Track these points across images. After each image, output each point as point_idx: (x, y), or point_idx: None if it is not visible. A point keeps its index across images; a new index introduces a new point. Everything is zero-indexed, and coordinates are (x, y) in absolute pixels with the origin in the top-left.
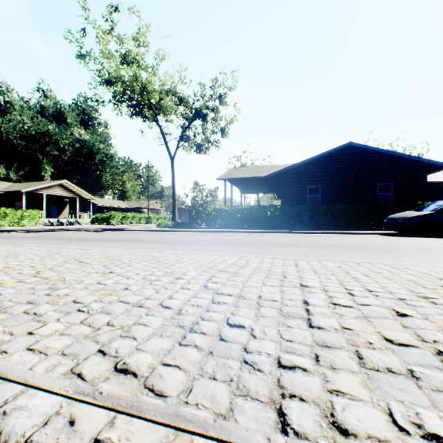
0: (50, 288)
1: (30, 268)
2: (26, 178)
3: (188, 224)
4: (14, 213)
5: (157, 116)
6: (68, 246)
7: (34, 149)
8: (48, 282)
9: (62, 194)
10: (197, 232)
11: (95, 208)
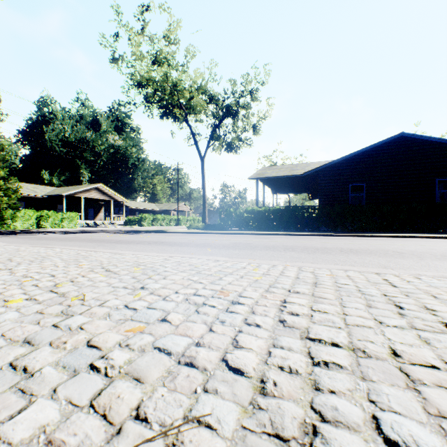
0: (62, 312)
1: (49, 277)
2: (67, 183)
3: (219, 226)
4: (55, 215)
5: (187, 116)
6: (98, 249)
7: (74, 156)
8: (63, 301)
9: (98, 197)
10: (229, 235)
11: (128, 211)
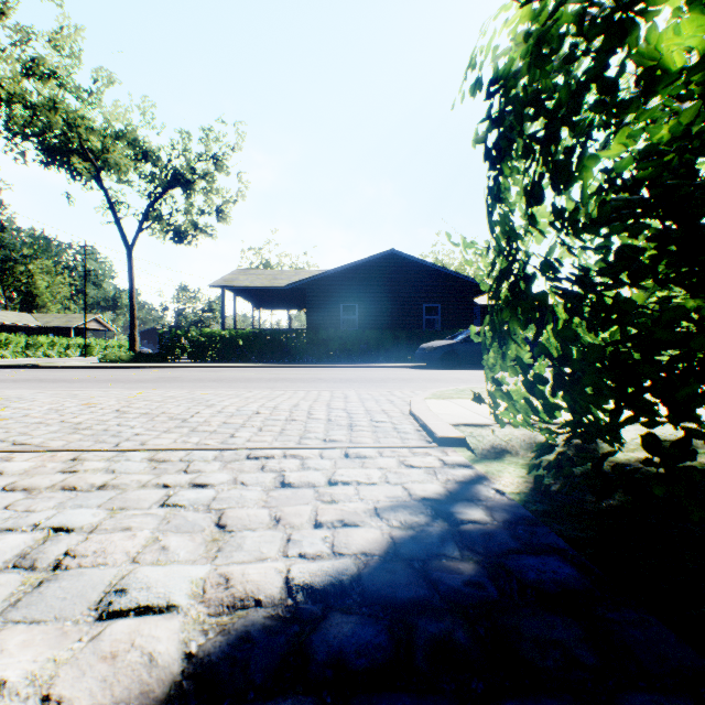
0: None
1: None
2: None
3: (158, 356)
4: None
5: (100, 173)
6: None
7: None
8: None
9: None
10: (169, 369)
11: None
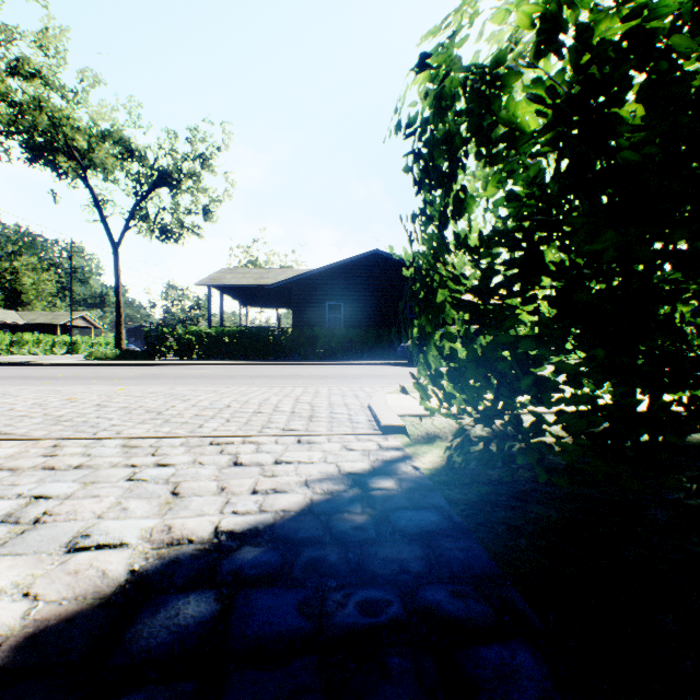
0: None
1: None
2: None
3: (145, 354)
4: None
5: (86, 172)
6: None
7: None
8: None
9: None
10: (154, 366)
11: None
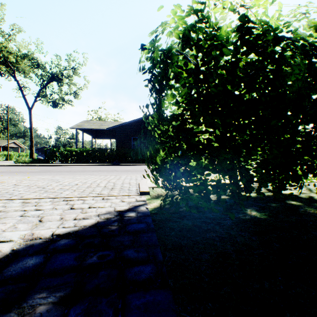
0: None
1: None
2: None
3: (44, 160)
4: None
5: (15, 73)
6: None
7: None
8: None
9: None
10: (49, 166)
11: None
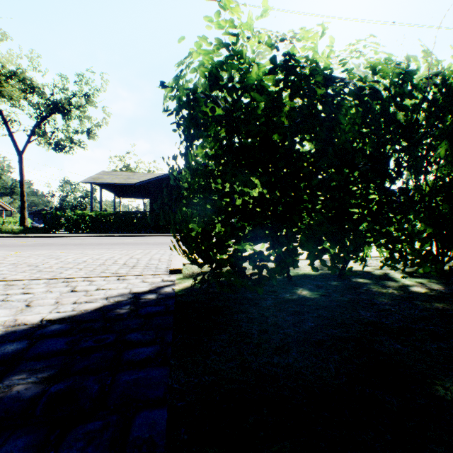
0: None
1: None
2: None
3: (43, 229)
4: None
5: None
6: None
7: None
8: None
9: None
10: (49, 238)
11: None
